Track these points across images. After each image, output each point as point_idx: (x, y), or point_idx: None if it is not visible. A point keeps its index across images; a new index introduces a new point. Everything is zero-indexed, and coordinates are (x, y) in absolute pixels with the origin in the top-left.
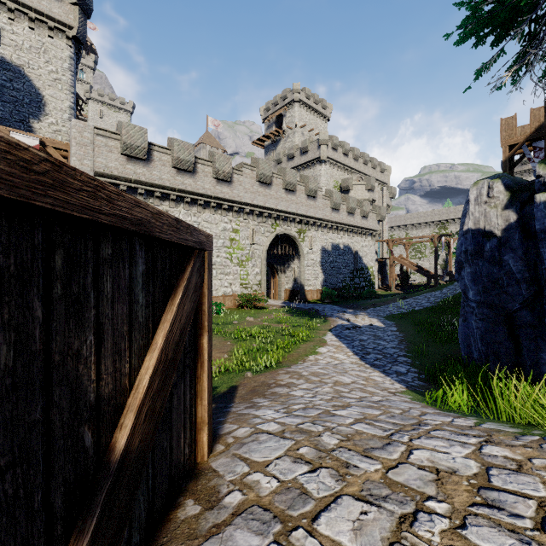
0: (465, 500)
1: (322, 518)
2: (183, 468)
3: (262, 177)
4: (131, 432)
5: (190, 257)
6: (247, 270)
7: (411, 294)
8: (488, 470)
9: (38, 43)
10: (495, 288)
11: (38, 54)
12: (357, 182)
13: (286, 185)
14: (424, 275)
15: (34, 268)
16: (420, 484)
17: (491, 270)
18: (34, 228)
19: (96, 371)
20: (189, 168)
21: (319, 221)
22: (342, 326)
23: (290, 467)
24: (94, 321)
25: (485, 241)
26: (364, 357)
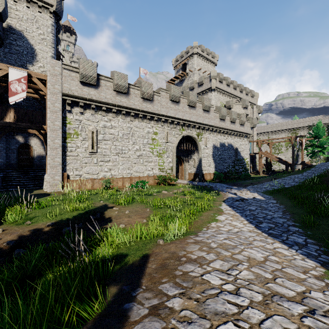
0: None
1: None
2: None
3: (173, 97)
4: None
5: None
6: (163, 160)
7: (279, 176)
8: None
9: (32, 16)
10: None
11: (32, 23)
12: (235, 103)
13: (189, 103)
14: (283, 164)
15: None
16: None
17: None
18: None
19: None
20: (125, 91)
21: (211, 127)
22: (232, 198)
23: None
24: None
25: None
26: (259, 226)
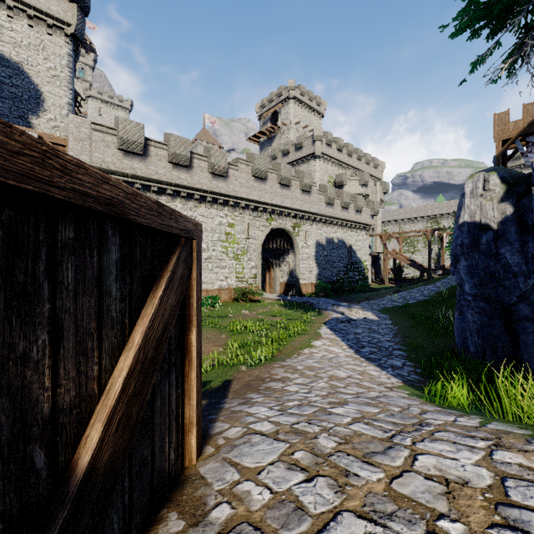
0: (482, 519)
1: None
2: (168, 475)
3: (257, 171)
4: (98, 445)
5: (176, 246)
6: (243, 264)
7: (405, 288)
8: (503, 481)
9: (37, 41)
10: (491, 282)
11: (37, 51)
12: (350, 177)
13: (281, 180)
14: (417, 268)
15: None
16: (429, 497)
17: (488, 263)
18: None
19: (53, 376)
20: (185, 163)
21: (314, 215)
22: (337, 319)
23: (284, 475)
24: (48, 316)
25: (481, 234)
26: (359, 351)
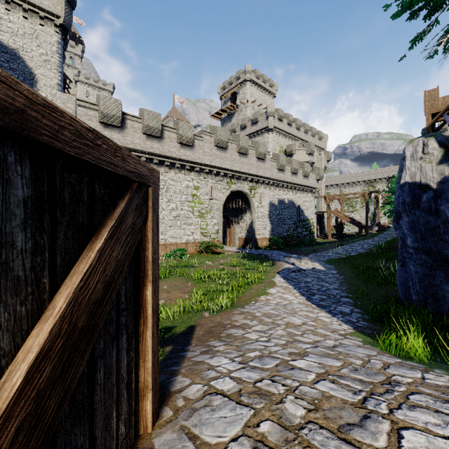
0: None
1: None
2: None
3: (219, 142)
4: None
5: (126, 191)
6: (207, 221)
7: (347, 242)
8: None
9: (31, 30)
10: (432, 236)
11: (31, 39)
12: (299, 147)
13: (239, 149)
14: (356, 225)
15: None
16: None
17: (428, 219)
18: None
19: None
20: (157, 134)
21: (267, 180)
22: (288, 269)
23: None
24: None
25: (421, 193)
26: (310, 298)
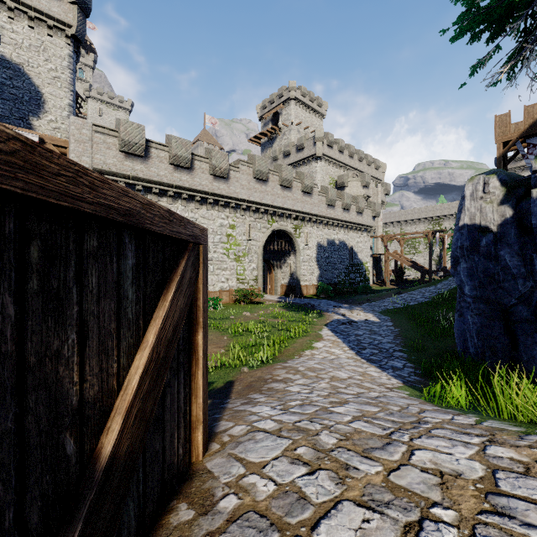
0: (473, 507)
1: (322, 526)
2: (177, 469)
3: (258, 173)
4: (119, 436)
5: (184, 251)
6: (244, 266)
7: (406, 289)
8: (494, 473)
9: (38, 42)
10: (491, 283)
11: (38, 52)
12: (352, 178)
13: (282, 182)
14: (418, 270)
15: (5, 260)
16: (424, 488)
17: (487, 266)
18: (5, 215)
19: (80, 372)
20: (187, 165)
21: (315, 217)
22: (338, 321)
23: (287, 469)
24: (77, 318)
25: (480, 237)
26: (360, 352)
